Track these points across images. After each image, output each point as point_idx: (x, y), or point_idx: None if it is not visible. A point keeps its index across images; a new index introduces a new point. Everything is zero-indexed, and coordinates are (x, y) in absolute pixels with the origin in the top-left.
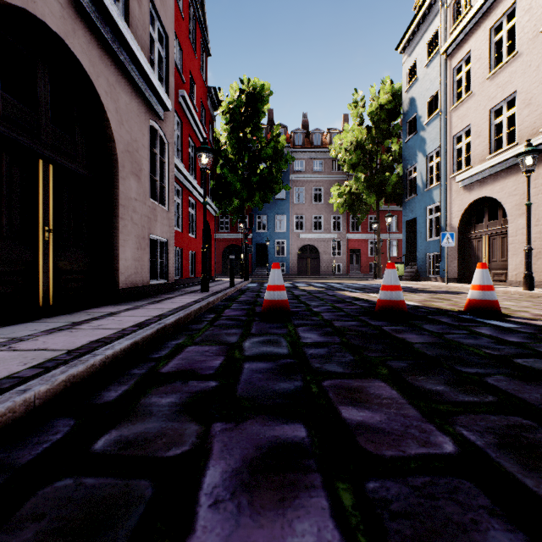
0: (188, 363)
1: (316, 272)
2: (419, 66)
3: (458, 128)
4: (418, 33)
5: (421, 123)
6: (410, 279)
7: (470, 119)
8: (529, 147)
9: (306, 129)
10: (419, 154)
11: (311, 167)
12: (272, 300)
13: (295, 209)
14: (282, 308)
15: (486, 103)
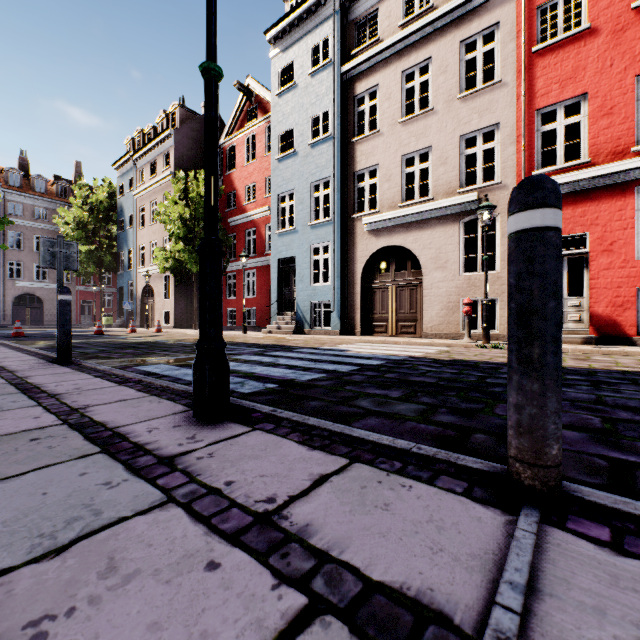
0: (6, 339)
1: (39, 322)
2: (126, 189)
3: (141, 242)
4: (125, 168)
5: (127, 226)
6: (119, 326)
7: (145, 241)
8: (147, 273)
9: (25, 168)
10: (126, 246)
11: (32, 213)
12: (18, 332)
13: (9, 254)
14: (22, 334)
15: (150, 238)
